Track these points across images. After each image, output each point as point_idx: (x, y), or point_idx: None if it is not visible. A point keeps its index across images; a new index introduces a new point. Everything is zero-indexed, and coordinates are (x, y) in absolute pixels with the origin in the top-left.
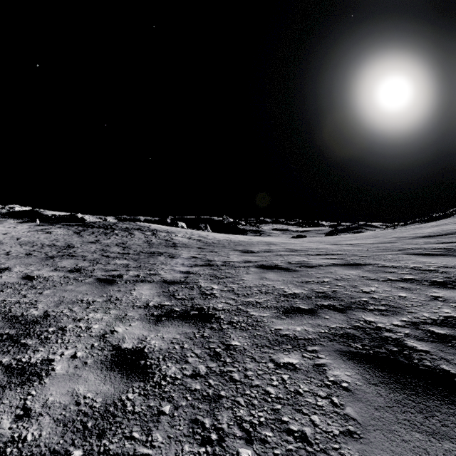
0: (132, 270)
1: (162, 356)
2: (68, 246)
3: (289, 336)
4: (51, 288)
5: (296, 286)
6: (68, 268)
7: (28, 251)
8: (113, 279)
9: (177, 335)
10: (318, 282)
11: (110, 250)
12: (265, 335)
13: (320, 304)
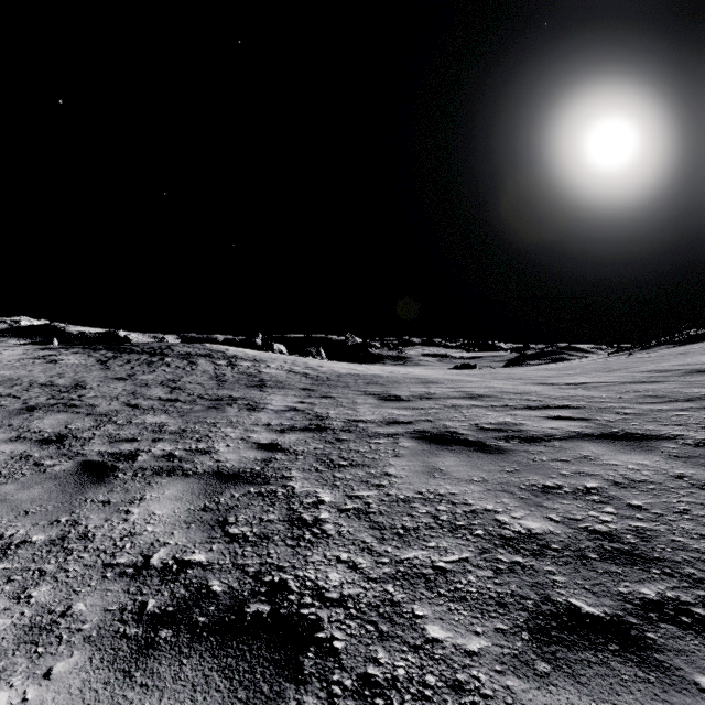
0: (165, 440)
1: None
2: (76, 385)
3: None
4: None
5: (525, 505)
6: (45, 435)
7: None
8: (113, 465)
9: None
10: (573, 492)
11: (146, 393)
12: None
13: (636, 596)
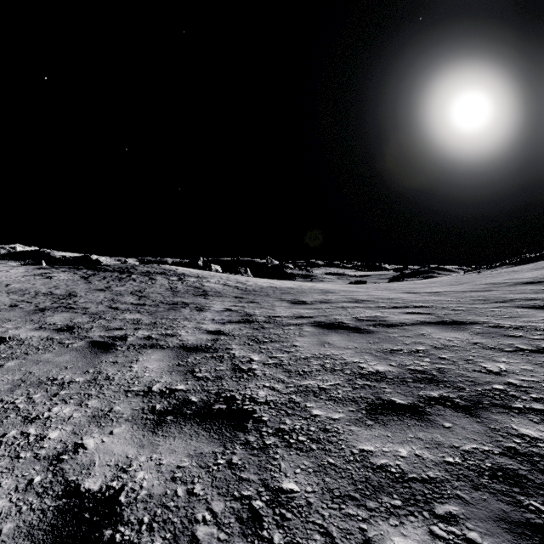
0: (143, 328)
1: (148, 517)
2: (69, 294)
3: (390, 471)
4: (20, 358)
5: (377, 359)
6: (58, 326)
7: (15, 302)
8: (112, 343)
9: (186, 458)
10: (408, 352)
11: (121, 300)
12: (344, 467)
13: (427, 395)
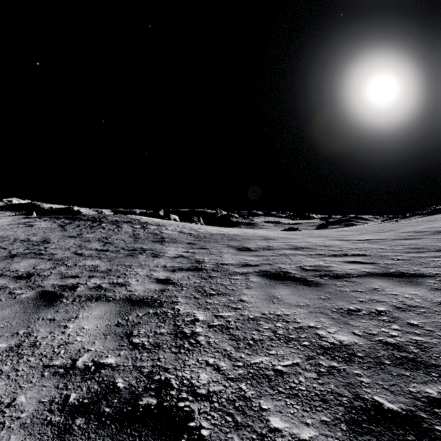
0: (97, 276)
1: None
2: (43, 241)
3: None
4: None
5: (336, 323)
6: (19, 273)
7: None
8: (60, 294)
9: None
10: (369, 314)
11: (88, 246)
12: None
13: (423, 394)
